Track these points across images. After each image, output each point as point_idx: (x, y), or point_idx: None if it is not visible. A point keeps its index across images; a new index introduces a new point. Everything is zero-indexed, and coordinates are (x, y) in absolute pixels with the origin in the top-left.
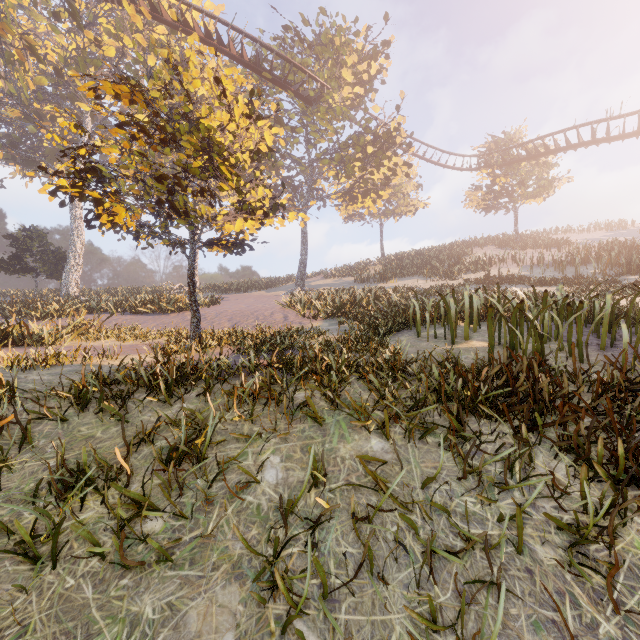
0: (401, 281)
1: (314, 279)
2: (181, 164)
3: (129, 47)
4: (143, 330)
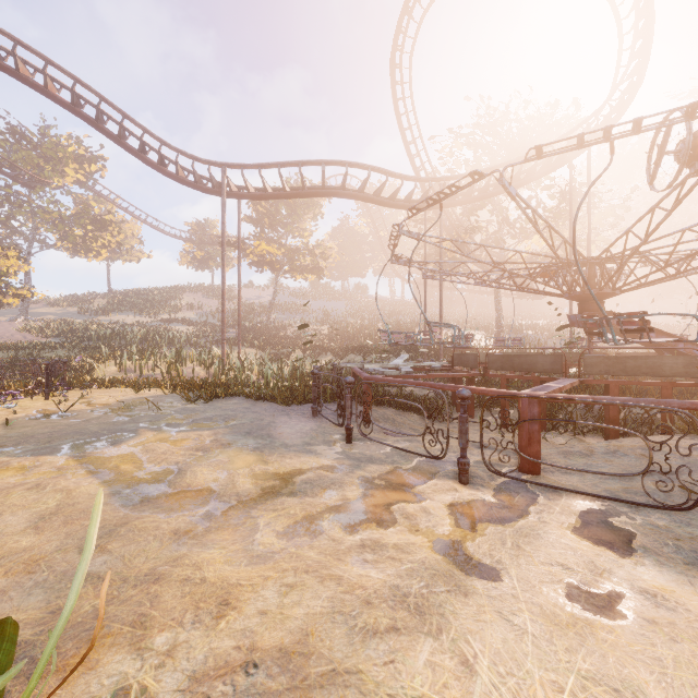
0: (118, 316)
1: (35, 306)
2: None
3: None
4: None
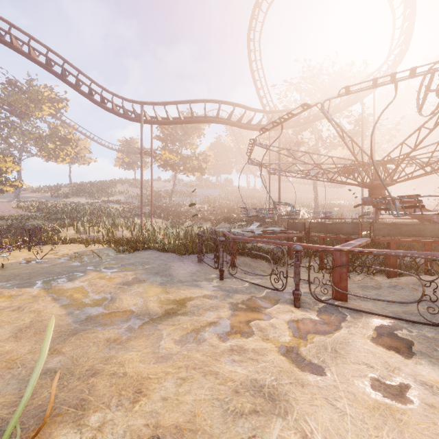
0: (76, 198)
1: (24, 192)
2: None
3: None
4: None
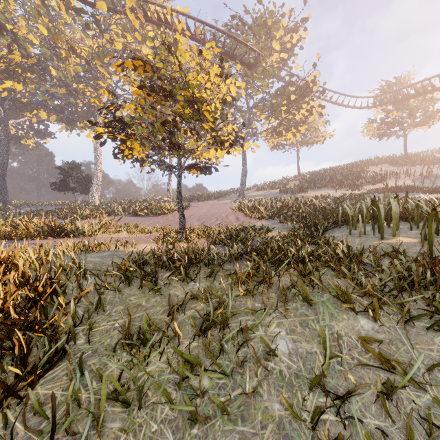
0: (315, 192)
1: (249, 191)
2: (177, 112)
3: (129, 42)
4: (143, 227)
